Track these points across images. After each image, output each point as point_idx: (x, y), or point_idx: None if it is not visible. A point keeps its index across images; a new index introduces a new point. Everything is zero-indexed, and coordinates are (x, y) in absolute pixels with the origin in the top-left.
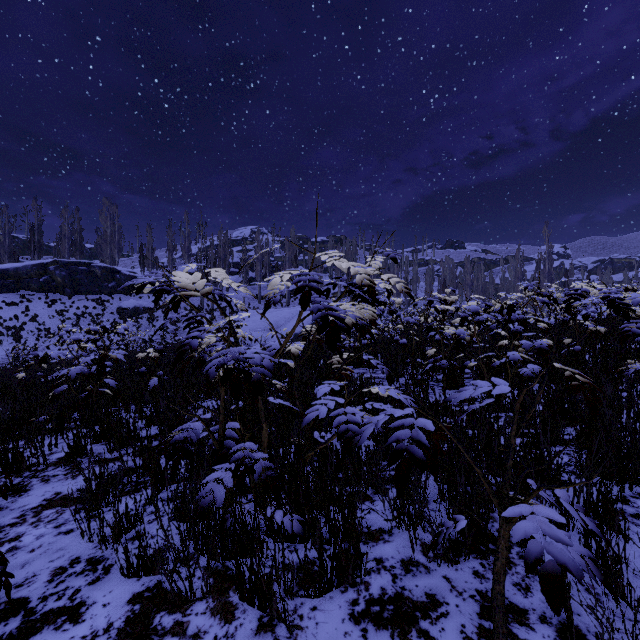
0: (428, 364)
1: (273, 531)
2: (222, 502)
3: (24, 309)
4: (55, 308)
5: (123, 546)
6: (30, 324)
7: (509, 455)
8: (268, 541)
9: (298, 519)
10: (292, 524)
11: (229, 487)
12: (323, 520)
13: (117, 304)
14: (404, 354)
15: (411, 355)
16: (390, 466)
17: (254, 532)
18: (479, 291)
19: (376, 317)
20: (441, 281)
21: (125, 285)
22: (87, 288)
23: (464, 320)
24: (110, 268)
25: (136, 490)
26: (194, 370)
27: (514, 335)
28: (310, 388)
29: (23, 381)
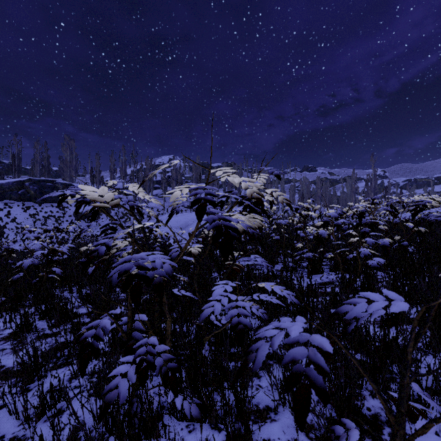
0: (297, 255)
1: (174, 411)
2: (124, 398)
3: (7, 213)
4: (29, 212)
5: (44, 424)
6: (11, 224)
7: (406, 372)
8: (170, 419)
9: (196, 402)
10: (191, 407)
11: (132, 381)
12: (218, 397)
13: (74, 209)
14: (277, 247)
15: (282, 247)
16: (288, 391)
17: (159, 409)
18: (326, 201)
19: (263, 225)
20: (300, 194)
21: (43, 197)
22: (52, 198)
23: (325, 224)
24: (69, 184)
25: (66, 363)
26: (104, 272)
27: (363, 235)
28: (209, 275)
29: (3, 265)
